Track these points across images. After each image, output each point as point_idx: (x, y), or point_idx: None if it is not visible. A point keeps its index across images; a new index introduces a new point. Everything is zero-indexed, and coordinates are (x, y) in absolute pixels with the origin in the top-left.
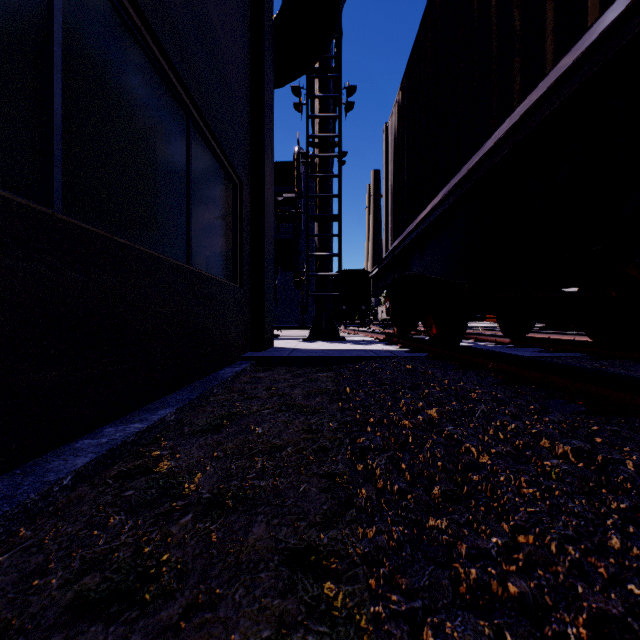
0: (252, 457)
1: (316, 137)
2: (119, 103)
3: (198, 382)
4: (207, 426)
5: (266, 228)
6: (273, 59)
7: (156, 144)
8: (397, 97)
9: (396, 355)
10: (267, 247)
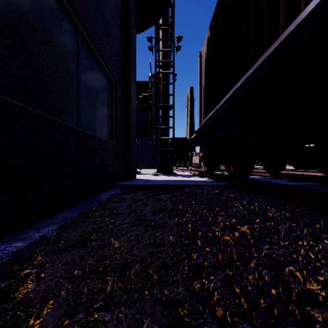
0: (105, 277)
1: (160, 62)
2: (15, 2)
3: (83, 202)
4: (79, 240)
5: (131, 110)
6: (136, 15)
7: (51, 42)
8: (207, 34)
9: (207, 184)
10: (132, 121)
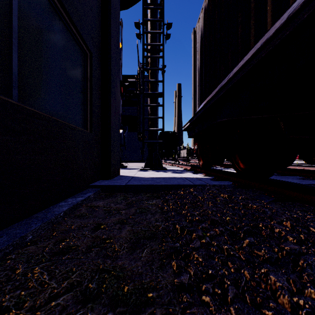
0: None
1: (148, 45)
2: None
3: (16, 224)
4: None
5: (113, 92)
6: None
7: None
8: (204, 3)
9: (207, 183)
10: (114, 106)
